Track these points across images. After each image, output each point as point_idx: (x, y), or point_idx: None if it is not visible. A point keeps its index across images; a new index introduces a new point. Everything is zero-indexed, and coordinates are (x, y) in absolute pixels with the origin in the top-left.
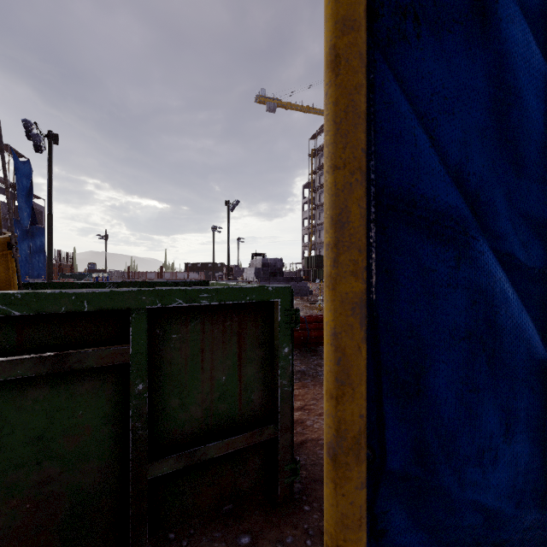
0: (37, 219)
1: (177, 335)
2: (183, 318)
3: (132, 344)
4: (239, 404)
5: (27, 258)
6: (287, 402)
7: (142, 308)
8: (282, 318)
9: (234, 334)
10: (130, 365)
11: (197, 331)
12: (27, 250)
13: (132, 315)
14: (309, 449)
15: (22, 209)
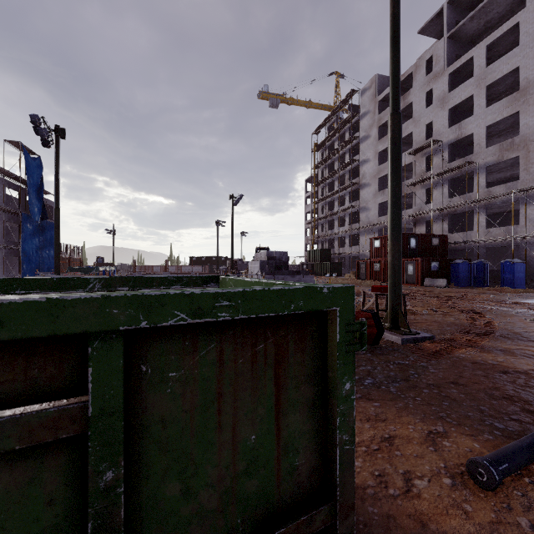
0: (47, 214)
1: (177, 372)
2: (187, 342)
3: (92, 397)
4: (277, 476)
5: (38, 252)
6: (349, 468)
7: (112, 331)
8: (342, 336)
9: (269, 364)
10: (88, 437)
11: (211, 363)
12: (38, 244)
13: (93, 344)
14: (357, 503)
15: (33, 205)
